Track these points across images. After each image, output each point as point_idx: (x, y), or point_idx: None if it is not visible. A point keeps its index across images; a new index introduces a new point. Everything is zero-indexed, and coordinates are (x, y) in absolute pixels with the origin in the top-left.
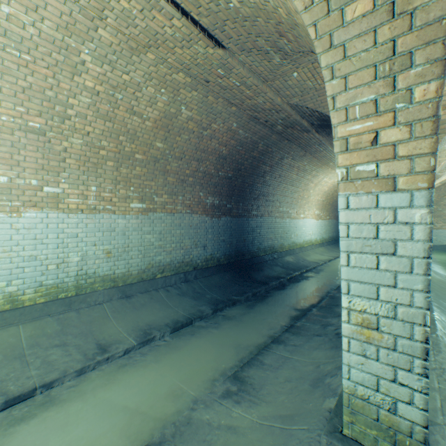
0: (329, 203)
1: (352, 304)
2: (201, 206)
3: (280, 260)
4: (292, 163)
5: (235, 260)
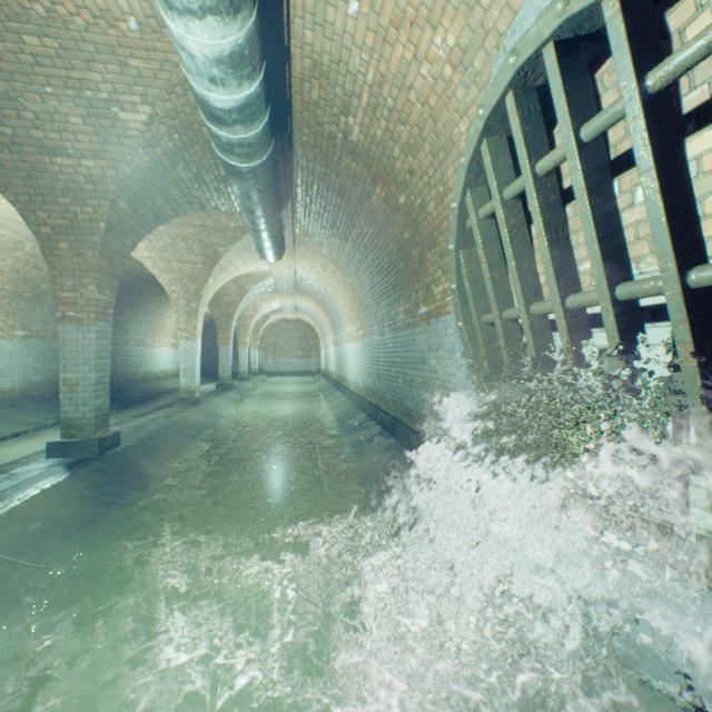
0: None
1: (183, 366)
2: None
3: (138, 387)
4: (151, 297)
5: None
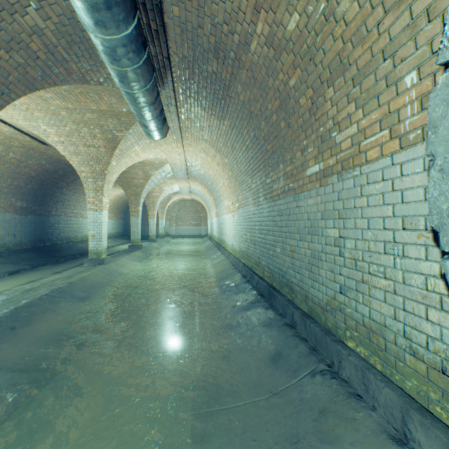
0: (117, 208)
1: (91, 233)
2: (13, 208)
3: (75, 247)
4: None
5: (39, 246)
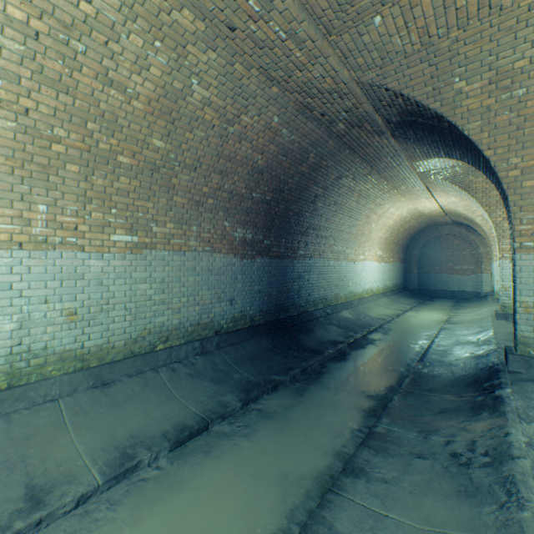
0: (394, 242)
1: None
2: (227, 242)
3: (335, 317)
4: (352, 185)
5: (276, 319)
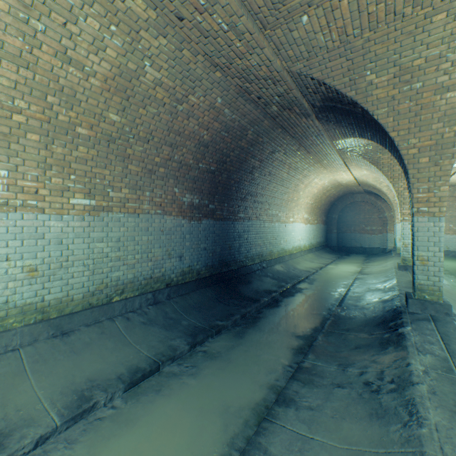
0: (318, 207)
1: None
2: (176, 206)
3: (270, 270)
4: (284, 159)
5: (219, 272)
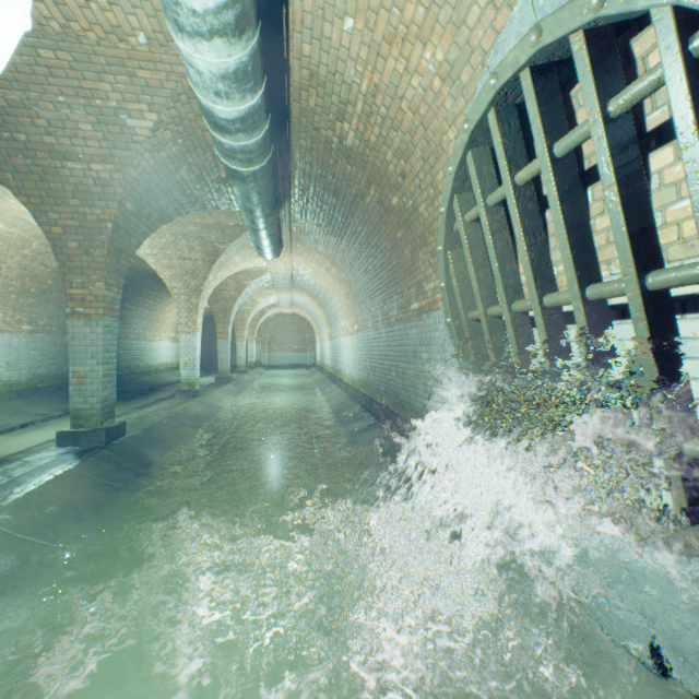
0: None
1: (183, 359)
2: None
3: (139, 380)
4: (152, 292)
5: None
